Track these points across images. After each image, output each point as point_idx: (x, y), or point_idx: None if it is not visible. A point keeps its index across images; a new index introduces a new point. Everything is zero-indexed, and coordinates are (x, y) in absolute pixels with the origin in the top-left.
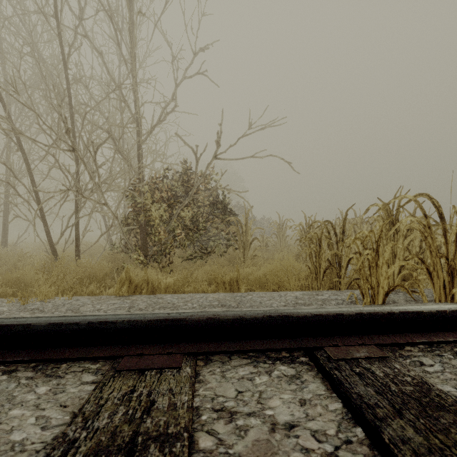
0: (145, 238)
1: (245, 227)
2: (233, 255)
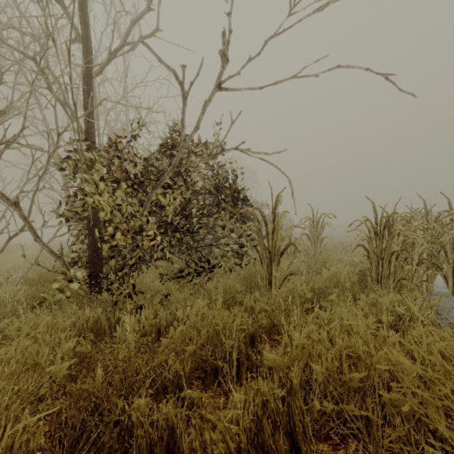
0: (96, 243)
1: (273, 224)
2: (251, 271)
